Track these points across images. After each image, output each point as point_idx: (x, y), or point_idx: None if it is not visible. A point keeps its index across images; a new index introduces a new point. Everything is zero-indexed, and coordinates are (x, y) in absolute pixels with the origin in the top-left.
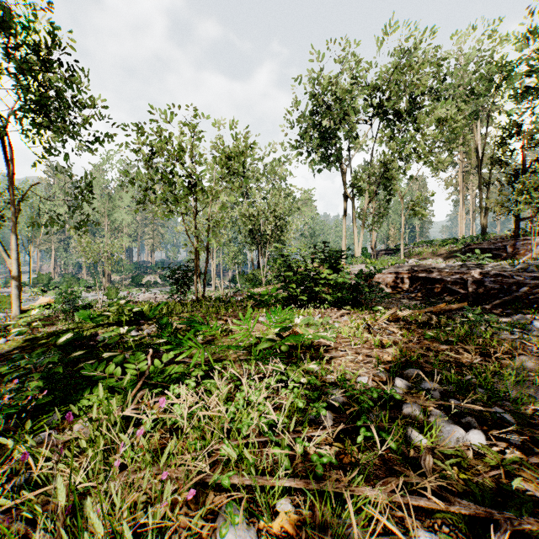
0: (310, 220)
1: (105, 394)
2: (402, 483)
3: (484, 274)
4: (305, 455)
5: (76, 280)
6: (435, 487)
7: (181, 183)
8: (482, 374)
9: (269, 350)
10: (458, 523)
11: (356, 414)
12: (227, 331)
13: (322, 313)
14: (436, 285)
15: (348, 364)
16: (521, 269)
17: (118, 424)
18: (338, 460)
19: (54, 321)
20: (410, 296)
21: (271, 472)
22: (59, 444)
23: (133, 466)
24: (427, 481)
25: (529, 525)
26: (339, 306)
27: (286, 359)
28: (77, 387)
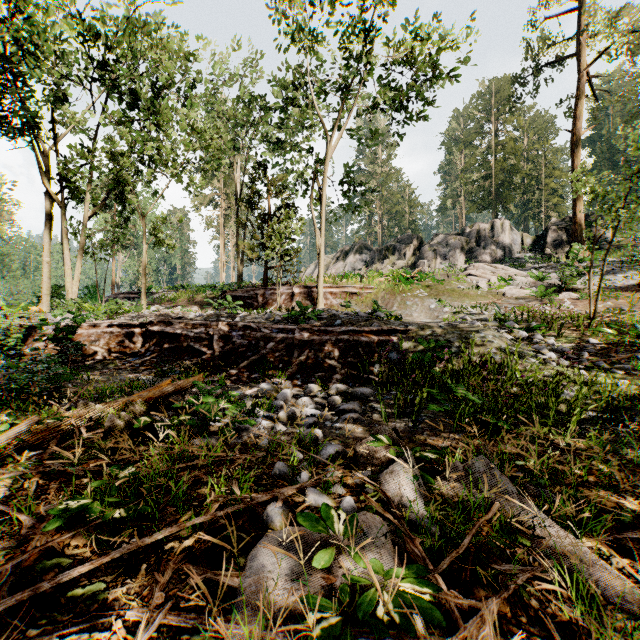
0: None
1: None
2: None
3: (233, 326)
4: None
5: None
6: None
7: None
8: None
9: None
10: None
11: None
12: None
13: None
14: (177, 344)
15: None
16: (270, 320)
17: None
18: None
19: None
20: (137, 362)
21: None
22: None
23: None
24: None
25: None
26: None
27: None
28: None
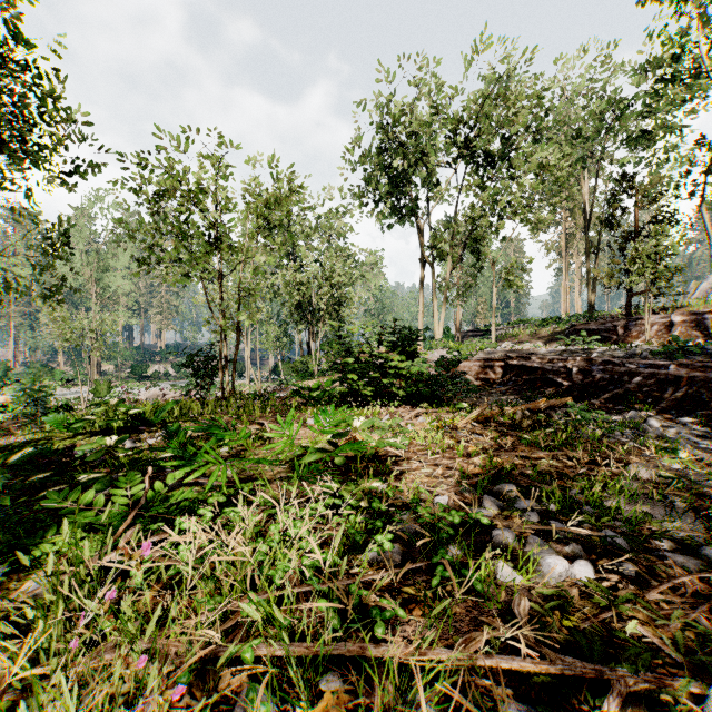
0: (377, 291)
1: (79, 534)
2: (489, 639)
3: (592, 361)
4: (363, 607)
5: (48, 370)
6: (532, 641)
7: (200, 236)
8: (589, 487)
9: (317, 465)
10: (561, 687)
11: (433, 547)
12: (263, 439)
13: (391, 413)
14: (535, 376)
15: (423, 479)
16: (635, 356)
17: (88, 579)
18: (407, 611)
19: (12, 429)
20: (503, 389)
21: (315, 635)
22: (2, 612)
23: (112, 641)
24: (522, 633)
25: (647, 684)
26: (414, 403)
27: (342, 475)
28: (36, 526)
